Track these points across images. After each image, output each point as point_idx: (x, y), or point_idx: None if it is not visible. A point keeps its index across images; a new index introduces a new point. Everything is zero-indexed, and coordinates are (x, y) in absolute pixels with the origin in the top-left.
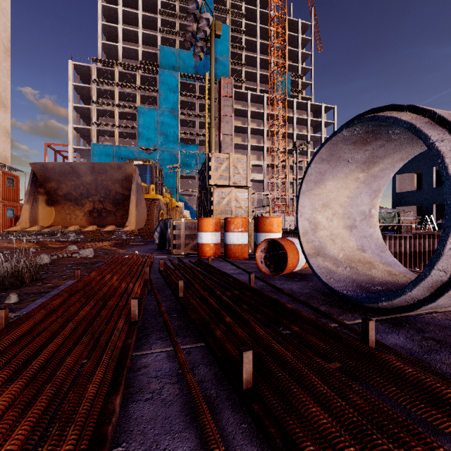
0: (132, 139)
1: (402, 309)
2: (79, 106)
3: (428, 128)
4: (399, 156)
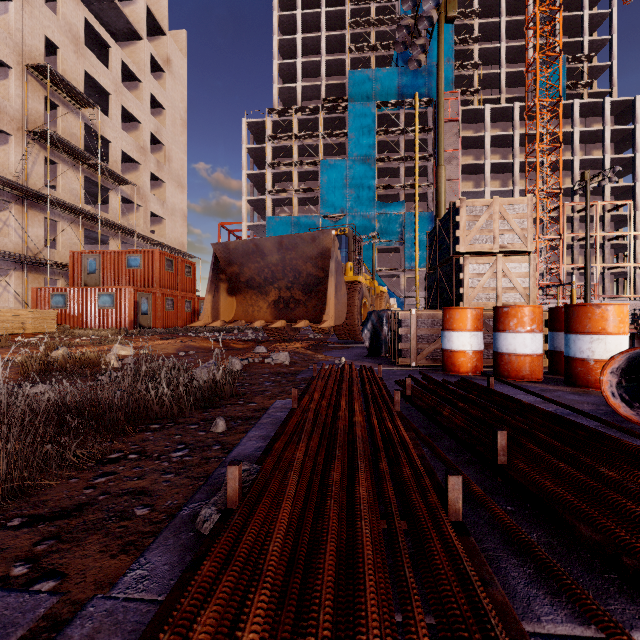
0: (314, 206)
1: None
2: (254, 173)
3: None
4: None
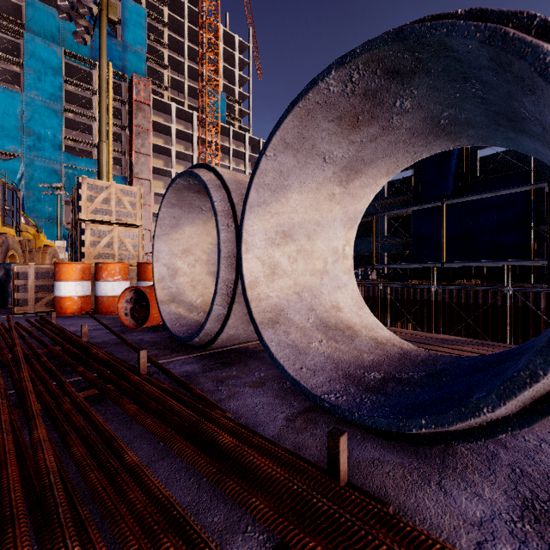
0: None
1: (210, 342)
2: None
3: (215, 190)
4: None
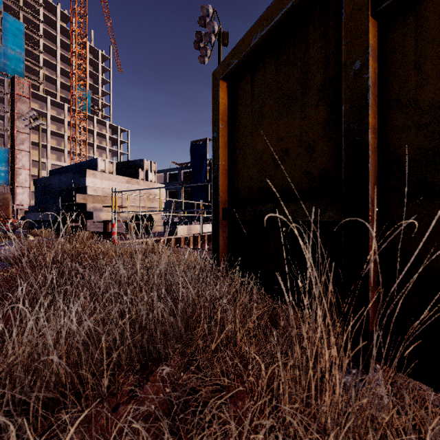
0: None
1: None
2: None
3: None
4: None
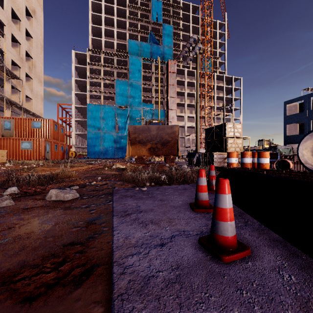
0: (110, 100)
1: None
2: (79, 80)
3: None
4: None
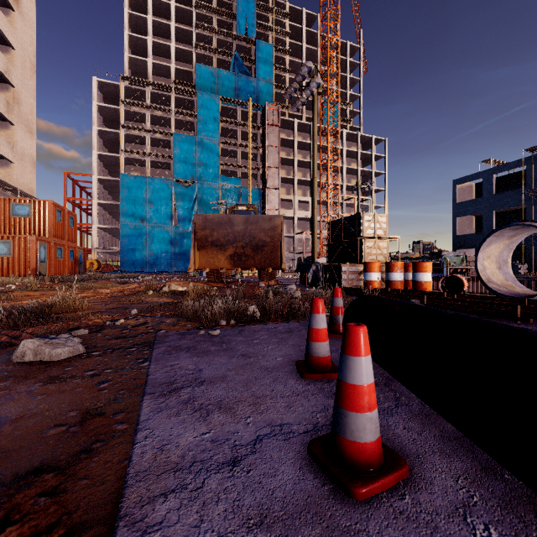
0: (164, 169)
1: None
2: (105, 130)
3: None
4: (527, 233)
